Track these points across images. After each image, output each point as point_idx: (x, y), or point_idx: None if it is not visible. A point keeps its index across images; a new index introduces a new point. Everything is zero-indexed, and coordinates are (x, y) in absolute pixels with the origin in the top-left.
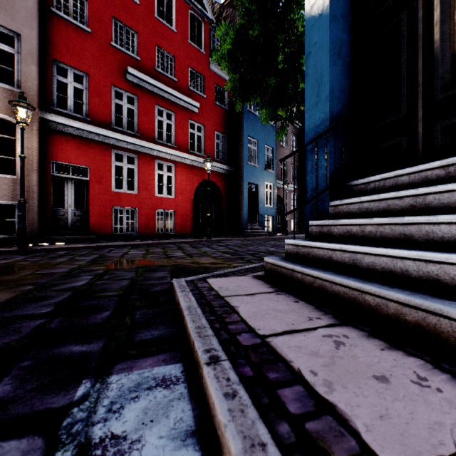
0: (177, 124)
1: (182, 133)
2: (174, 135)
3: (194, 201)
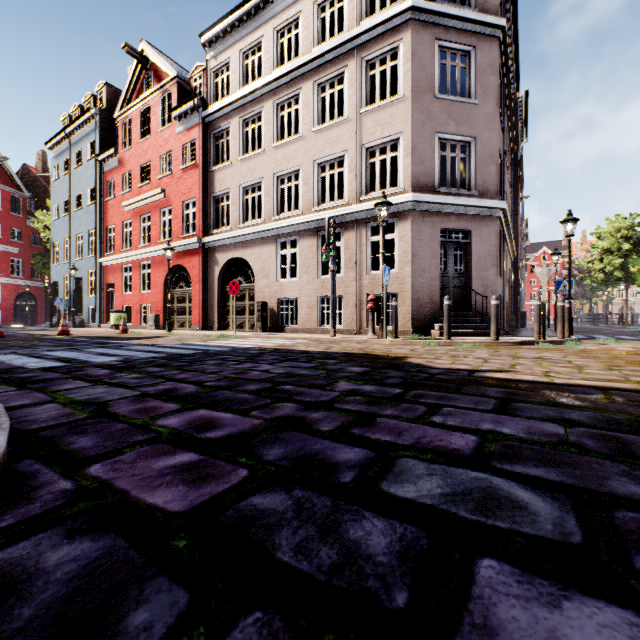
0: (3, 262)
1: (7, 266)
2: (0, 267)
3: (15, 304)
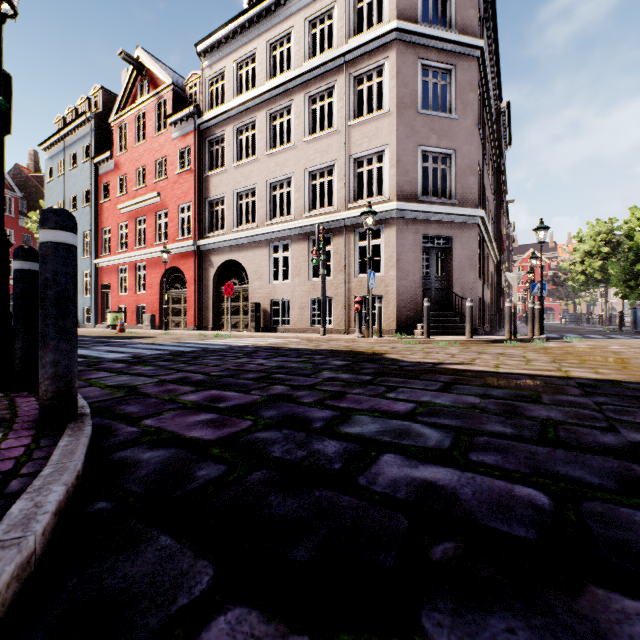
0: None
1: None
2: None
3: None
